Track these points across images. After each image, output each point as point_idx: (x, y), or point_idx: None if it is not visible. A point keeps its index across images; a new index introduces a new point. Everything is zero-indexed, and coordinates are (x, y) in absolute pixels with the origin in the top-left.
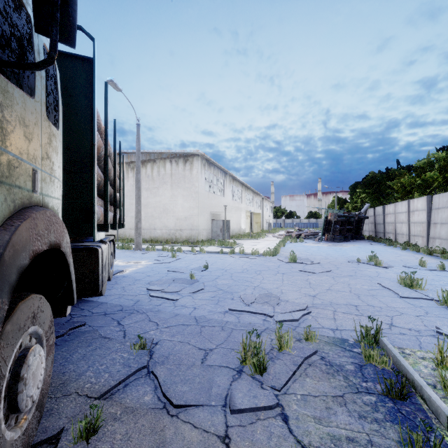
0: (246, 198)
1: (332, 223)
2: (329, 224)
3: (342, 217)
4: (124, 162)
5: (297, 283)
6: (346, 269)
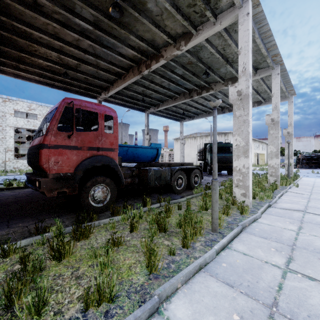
0: (254, 146)
1: (300, 159)
2: (299, 160)
3: (306, 156)
4: (198, 136)
5: (263, 173)
6: (283, 172)
